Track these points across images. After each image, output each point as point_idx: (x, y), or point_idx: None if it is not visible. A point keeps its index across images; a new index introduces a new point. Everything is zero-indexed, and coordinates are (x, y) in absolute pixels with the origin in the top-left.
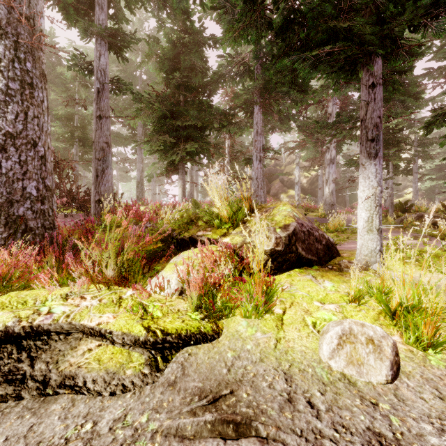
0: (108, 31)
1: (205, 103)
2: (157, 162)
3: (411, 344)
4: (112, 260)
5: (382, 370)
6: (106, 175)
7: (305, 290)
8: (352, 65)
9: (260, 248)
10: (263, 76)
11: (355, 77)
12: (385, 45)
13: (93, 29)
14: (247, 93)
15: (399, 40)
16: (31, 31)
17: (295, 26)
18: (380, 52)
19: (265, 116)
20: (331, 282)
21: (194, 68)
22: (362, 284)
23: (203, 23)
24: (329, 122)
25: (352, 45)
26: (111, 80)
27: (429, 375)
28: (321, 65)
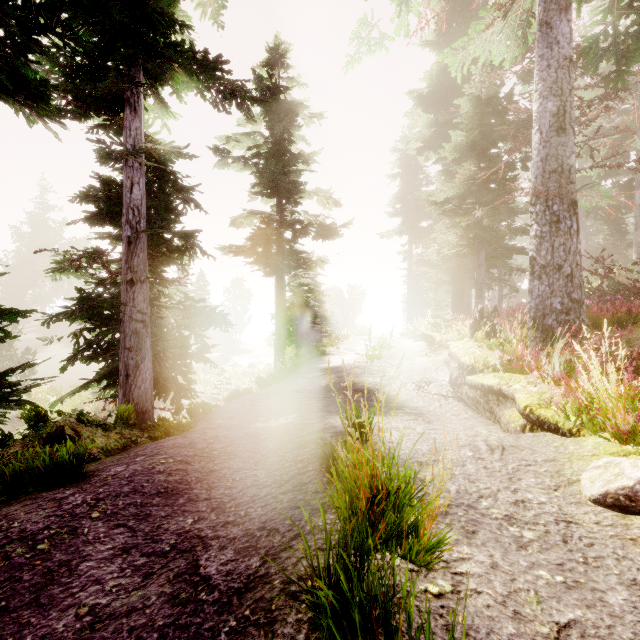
0: None
1: None
2: None
3: None
4: (556, 364)
5: (594, 491)
6: None
7: None
8: None
9: None
10: None
11: None
12: None
13: None
14: None
15: None
16: (558, 178)
17: None
18: None
19: None
20: None
21: None
22: None
23: None
24: None
25: None
26: None
27: (636, 530)
28: None
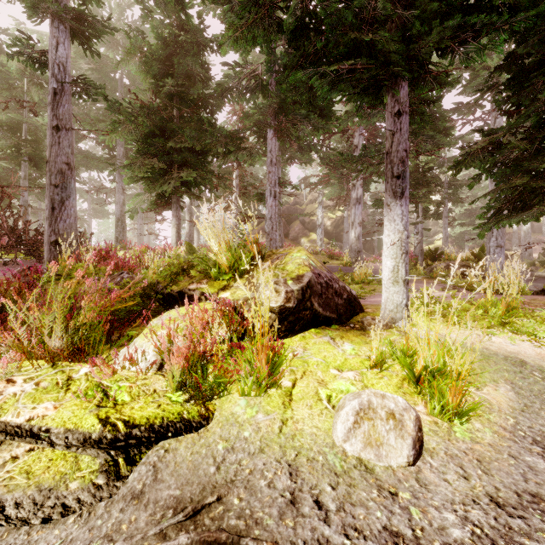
0: (70, 11)
1: (205, 121)
2: (142, 193)
3: (436, 415)
4: (59, 325)
5: (403, 450)
6: (66, 208)
7: (321, 356)
8: (377, 87)
9: (265, 305)
10: (277, 93)
11: (379, 101)
12: (412, 69)
13: (46, 6)
14: (259, 112)
15: (426, 64)
16: None
17: (310, 33)
18: (406, 75)
19: (281, 142)
20: (351, 344)
21: (192, 76)
22: (385, 345)
23: (204, 19)
24: (354, 155)
25: (376, 64)
26: (74, 79)
27: (454, 451)
28: (342, 85)
